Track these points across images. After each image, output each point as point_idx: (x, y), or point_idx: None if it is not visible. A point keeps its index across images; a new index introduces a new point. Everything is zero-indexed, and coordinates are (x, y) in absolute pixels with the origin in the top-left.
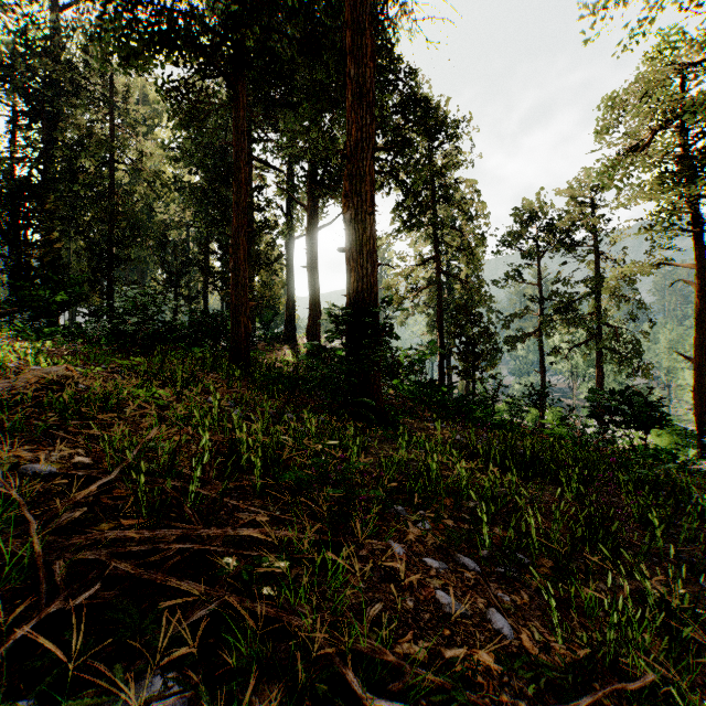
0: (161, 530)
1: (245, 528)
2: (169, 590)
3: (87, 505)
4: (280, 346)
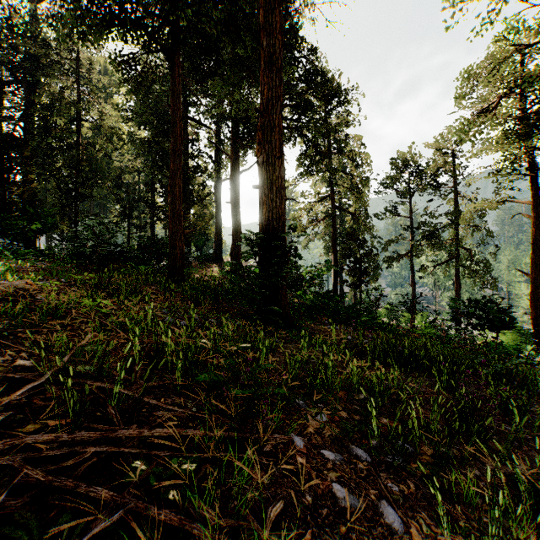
0: (80, 432)
1: (160, 428)
2: (80, 494)
3: (19, 407)
4: (210, 265)
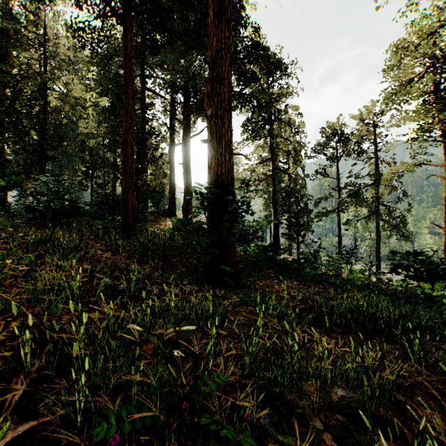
0: None
1: None
2: None
3: None
4: (164, 219)
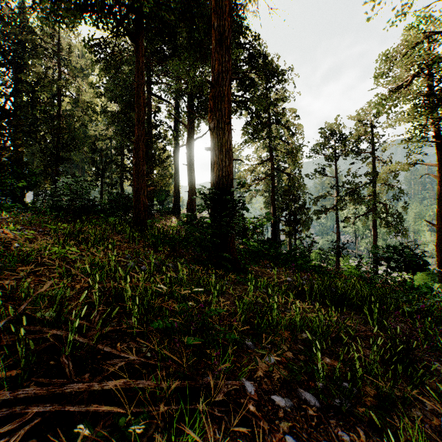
0: (25, 389)
1: (110, 381)
2: None
3: None
4: (170, 216)
